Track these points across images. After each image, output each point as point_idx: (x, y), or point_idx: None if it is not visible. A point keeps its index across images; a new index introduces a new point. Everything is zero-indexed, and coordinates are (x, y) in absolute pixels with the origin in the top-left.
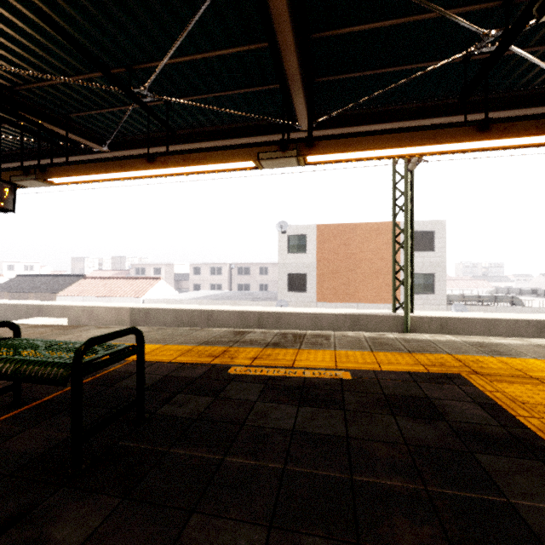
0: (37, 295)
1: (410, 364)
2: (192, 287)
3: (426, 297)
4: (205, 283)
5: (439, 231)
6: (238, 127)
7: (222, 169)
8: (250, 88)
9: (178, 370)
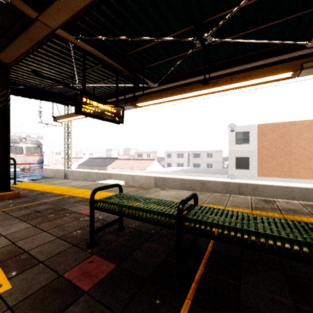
0: (98, 168)
1: None
2: (166, 164)
3: None
4: (174, 163)
5: None
6: (246, 56)
7: (256, 82)
8: (281, 19)
9: None
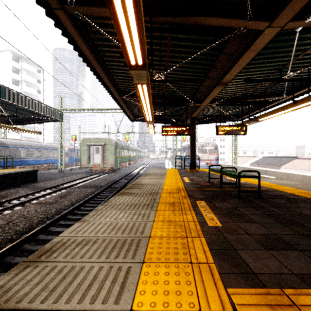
0: (271, 167)
1: None
2: None
3: None
4: None
5: None
6: None
7: None
8: None
9: (288, 195)
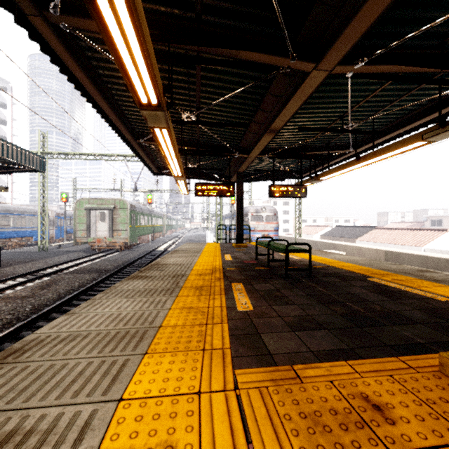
0: (345, 239)
1: None
2: None
3: None
4: None
5: None
6: (446, 97)
7: (405, 150)
8: None
9: (345, 273)
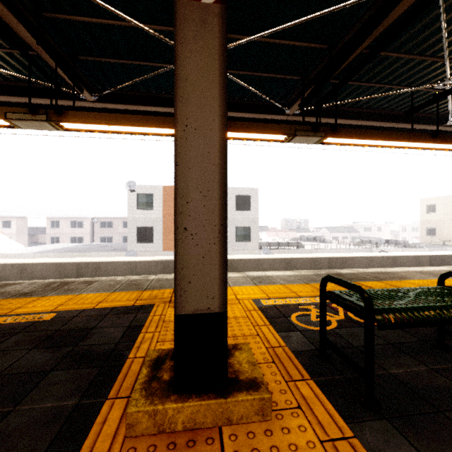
0: None
1: (127, 300)
2: (49, 240)
3: (245, 244)
4: (65, 237)
5: (254, 196)
6: (24, 86)
7: None
8: (10, 50)
9: None
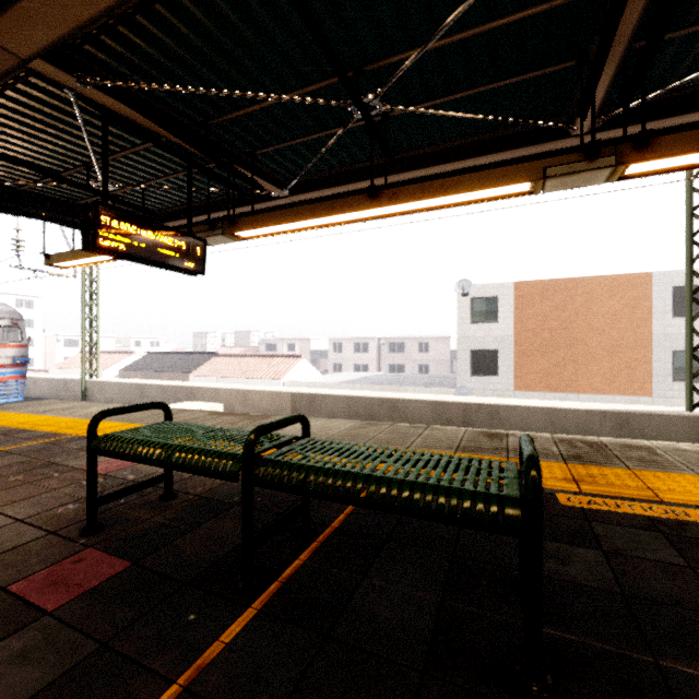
0: (170, 375)
1: None
2: (331, 367)
3: (698, 387)
4: (348, 363)
5: None
6: (465, 143)
7: (472, 199)
8: (516, 77)
9: None
